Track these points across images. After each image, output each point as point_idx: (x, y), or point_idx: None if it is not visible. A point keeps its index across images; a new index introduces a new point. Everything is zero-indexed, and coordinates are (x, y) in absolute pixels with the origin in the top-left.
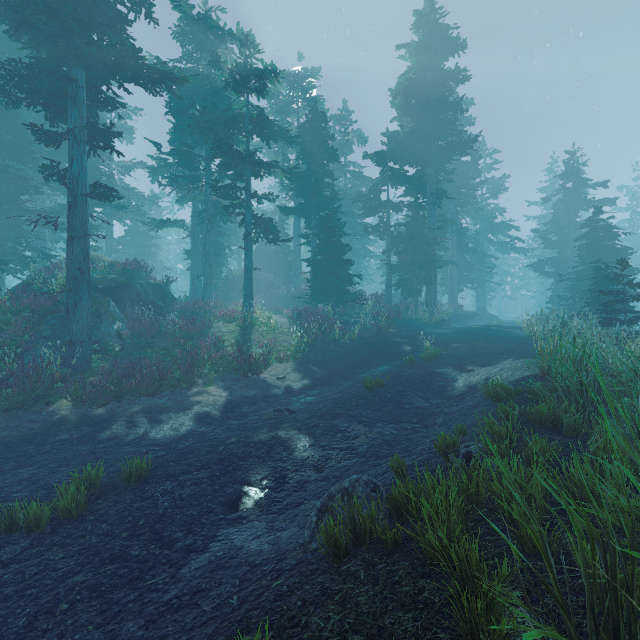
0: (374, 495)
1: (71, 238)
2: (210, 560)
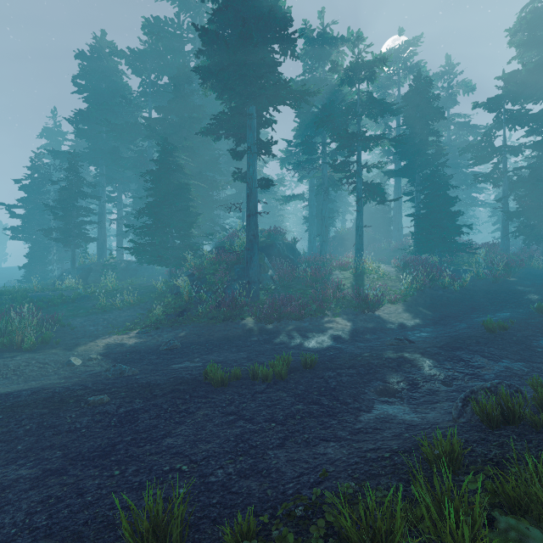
0: (518, 395)
1: (249, 216)
2: (376, 417)
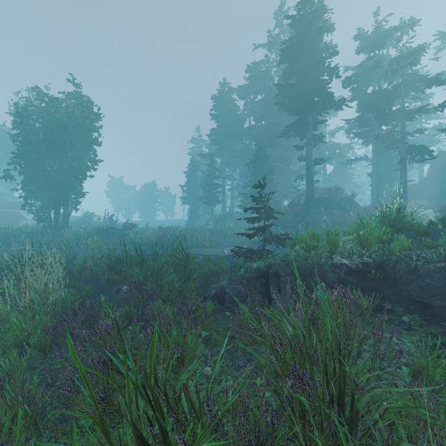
0: None
1: (307, 183)
2: None
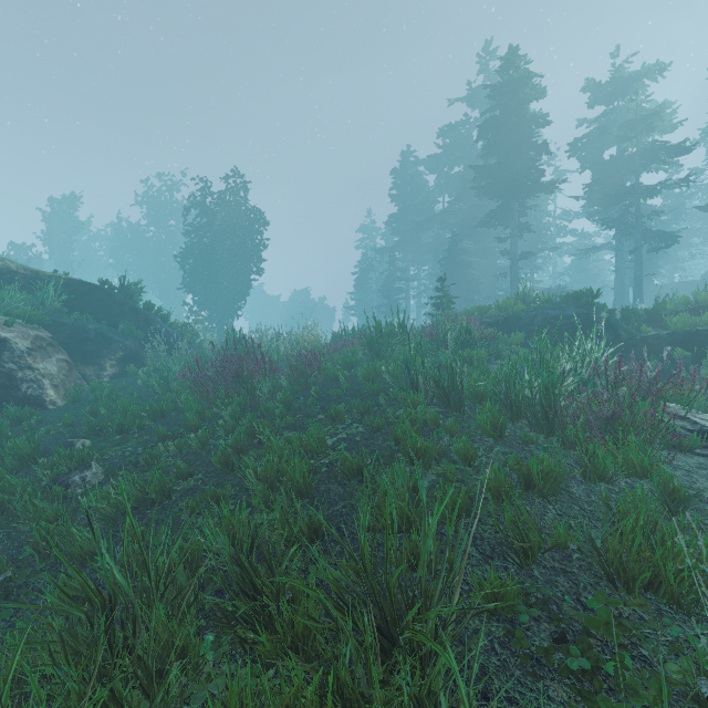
0: None
1: (511, 282)
2: None
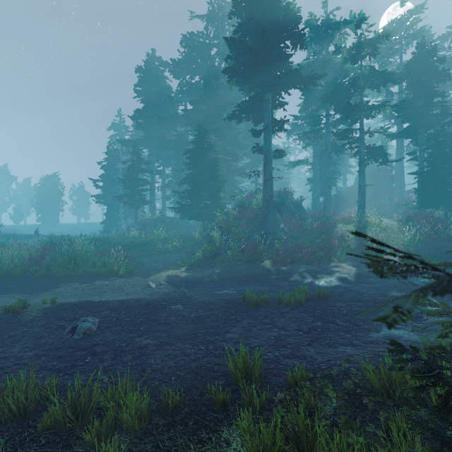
0: None
1: (265, 180)
2: (384, 336)
